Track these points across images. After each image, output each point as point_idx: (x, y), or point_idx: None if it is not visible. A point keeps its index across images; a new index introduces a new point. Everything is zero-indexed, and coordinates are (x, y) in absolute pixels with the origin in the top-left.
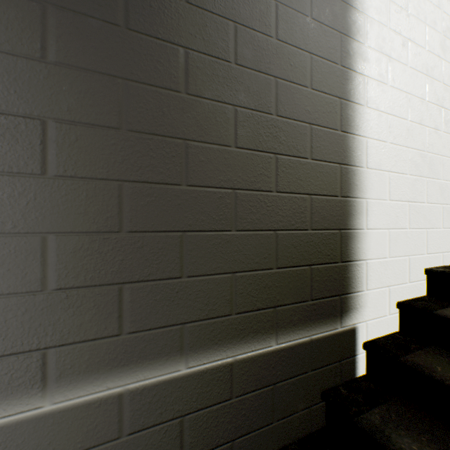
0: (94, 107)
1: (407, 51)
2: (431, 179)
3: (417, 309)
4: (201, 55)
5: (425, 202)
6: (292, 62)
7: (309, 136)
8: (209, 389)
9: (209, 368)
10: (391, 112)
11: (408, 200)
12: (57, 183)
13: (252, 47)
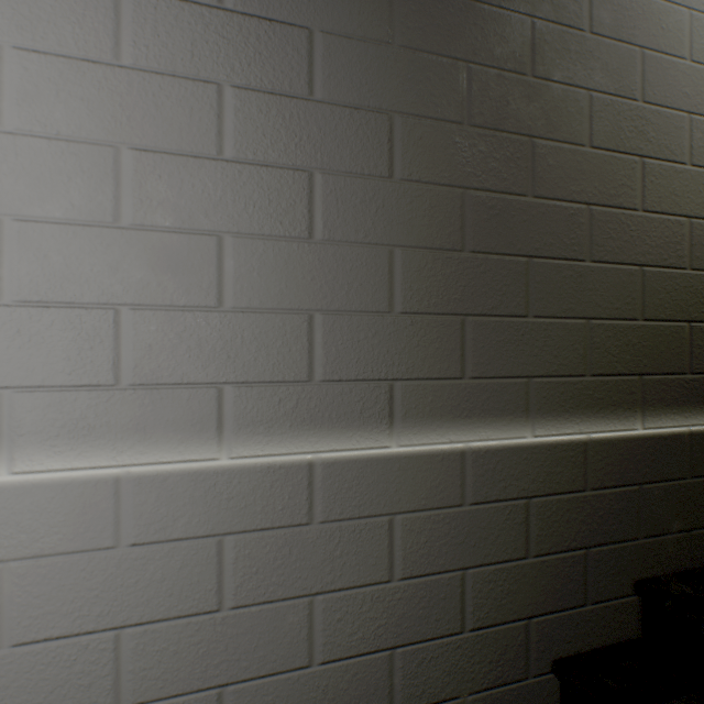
0: (437, 99)
1: None
2: None
3: None
4: (549, 25)
5: None
6: (663, 25)
7: (686, 131)
8: (558, 470)
9: (558, 443)
10: None
11: None
12: (402, 188)
13: (610, 8)
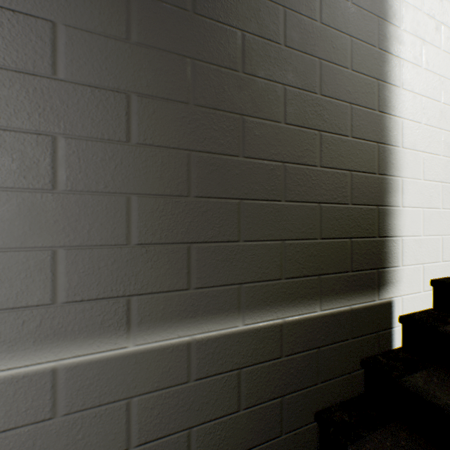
0: (168, 84)
1: (440, 35)
2: None
3: None
4: (255, 38)
5: None
6: (334, 45)
7: (349, 115)
8: (262, 346)
9: (262, 327)
10: (425, 94)
11: (441, 181)
12: (138, 150)
13: (299, 30)
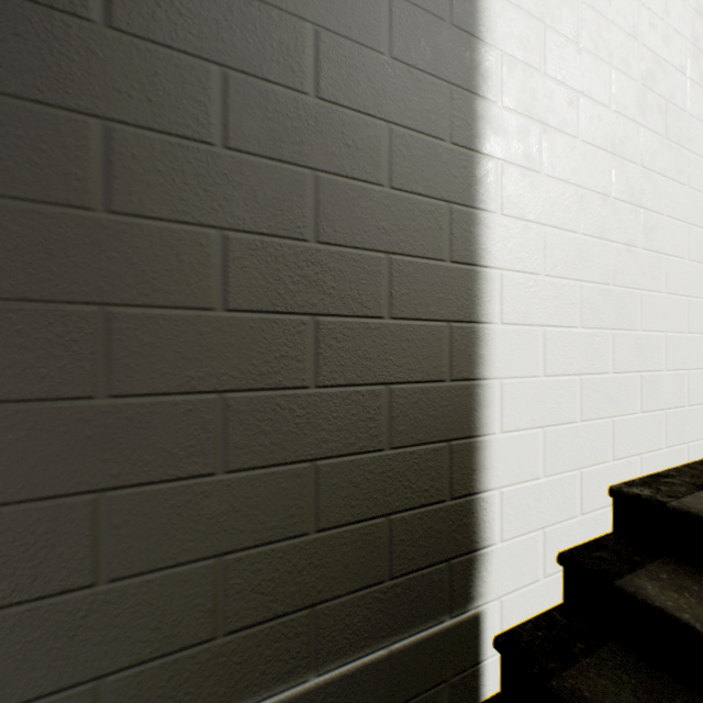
0: None
1: (577, 113)
2: (620, 331)
3: (589, 572)
4: (144, 133)
5: (610, 372)
6: (350, 140)
7: (385, 275)
8: None
9: None
10: (549, 220)
11: (580, 372)
12: None
13: (262, 113)
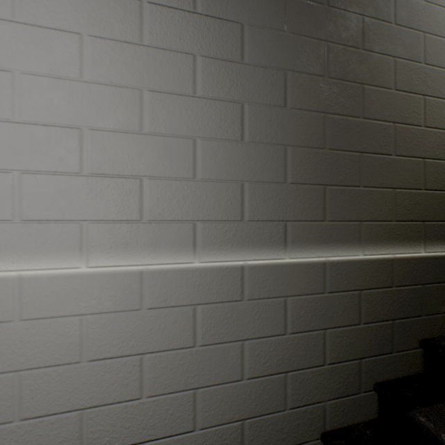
0: (310, 62)
1: None
2: None
3: None
4: (372, 20)
5: None
6: (436, 19)
7: None
8: (377, 275)
9: (377, 259)
10: None
11: None
12: (291, 113)
13: (406, 10)
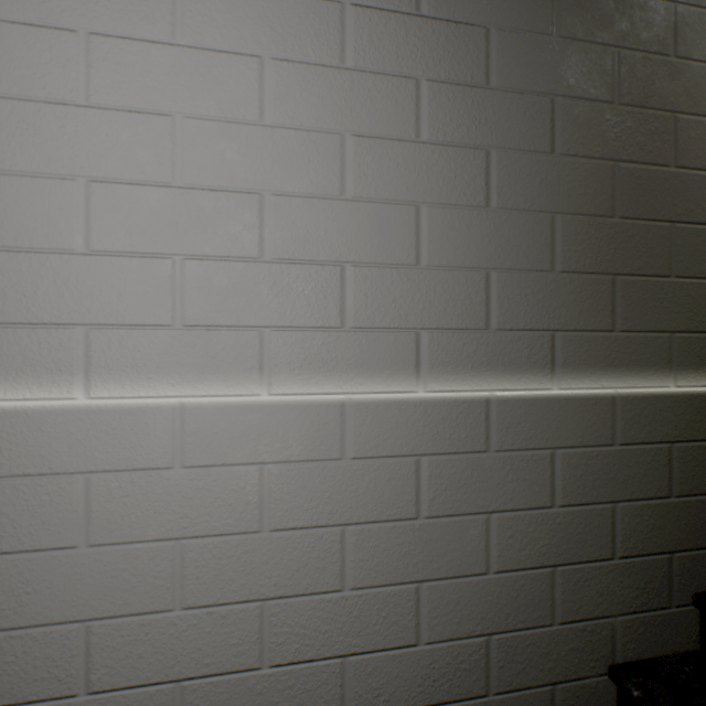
0: (590, 82)
1: None
2: None
3: None
4: (689, 9)
5: None
6: None
7: None
8: (697, 419)
9: (697, 394)
10: None
11: None
12: (561, 162)
13: None
